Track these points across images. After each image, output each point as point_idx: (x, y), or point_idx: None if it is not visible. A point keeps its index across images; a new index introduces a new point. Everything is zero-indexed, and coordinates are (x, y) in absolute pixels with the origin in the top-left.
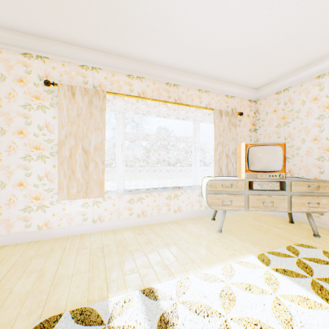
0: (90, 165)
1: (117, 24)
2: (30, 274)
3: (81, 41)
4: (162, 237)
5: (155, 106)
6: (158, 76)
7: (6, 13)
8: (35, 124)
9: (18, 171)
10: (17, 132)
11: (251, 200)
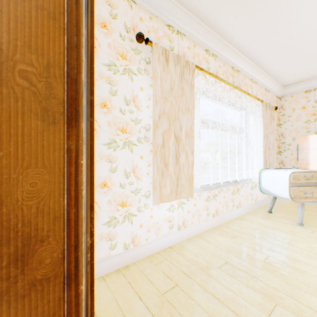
0: (181, 156)
1: None
2: None
3: None
4: (264, 238)
5: (224, 91)
6: (228, 57)
7: None
8: (121, 95)
9: (100, 165)
10: (99, 104)
11: None
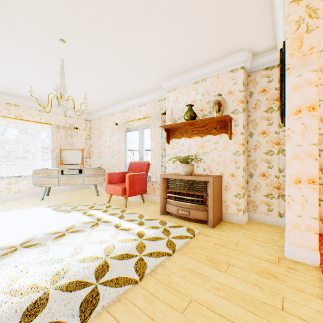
0: None
1: None
2: None
3: None
4: None
5: None
6: None
7: None
8: None
9: None
10: None
11: (63, 180)
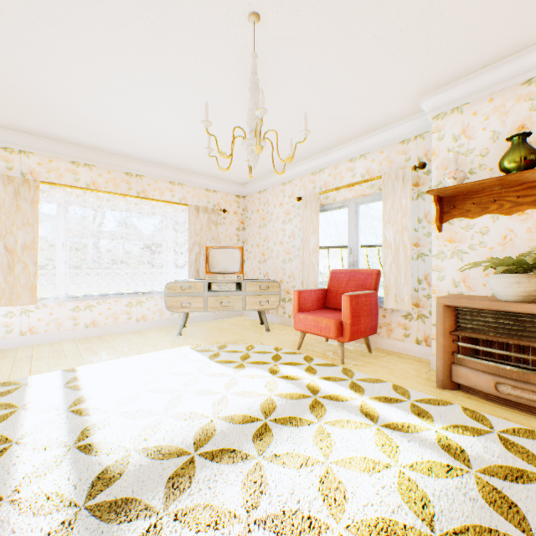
0: (17, 267)
1: (50, 119)
2: None
3: (3, 123)
4: (111, 343)
5: (111, 199)
6: (115, 165)
7: None
8: None
9: None
10: None
11: (210, 301)
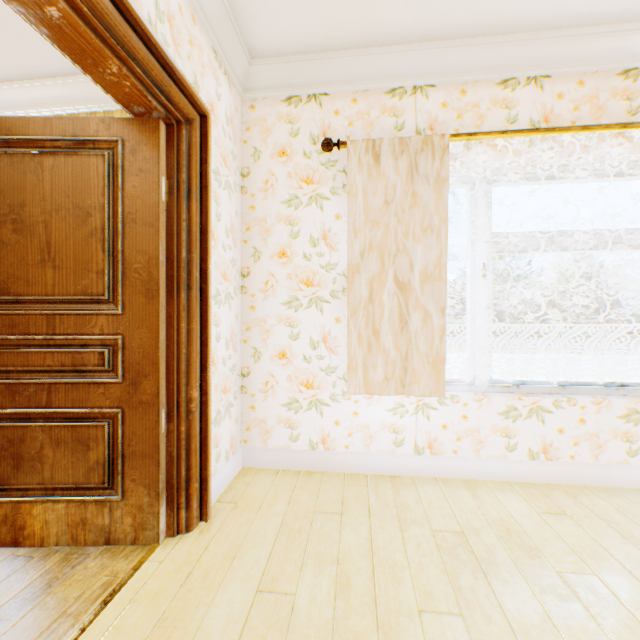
0: (411, 317)
1: None
2: (318, 564)
3: (396, 27)
4: None
5: (583, 149)
6: (596, 57)
7: (266, 17)
8: (305, 235)
9: (278, 330)
10: (276, 254)
11: None
